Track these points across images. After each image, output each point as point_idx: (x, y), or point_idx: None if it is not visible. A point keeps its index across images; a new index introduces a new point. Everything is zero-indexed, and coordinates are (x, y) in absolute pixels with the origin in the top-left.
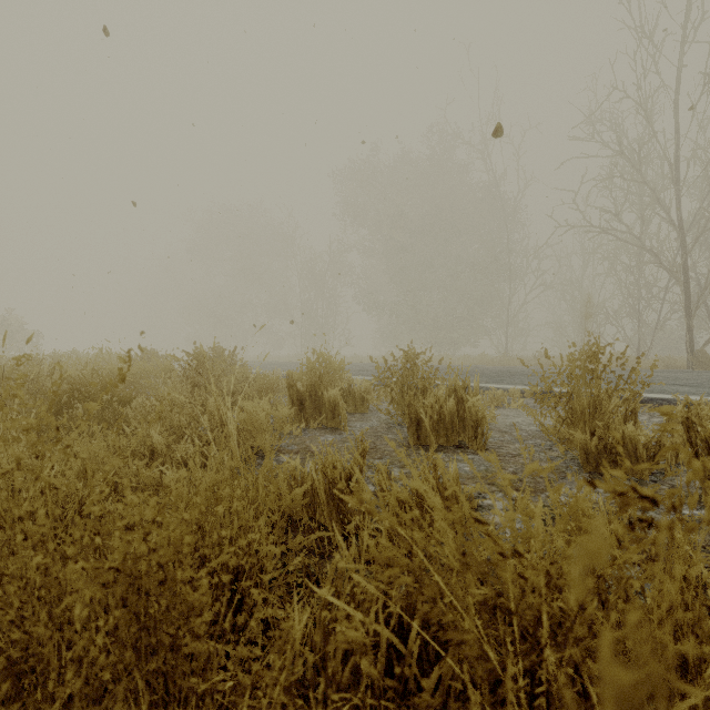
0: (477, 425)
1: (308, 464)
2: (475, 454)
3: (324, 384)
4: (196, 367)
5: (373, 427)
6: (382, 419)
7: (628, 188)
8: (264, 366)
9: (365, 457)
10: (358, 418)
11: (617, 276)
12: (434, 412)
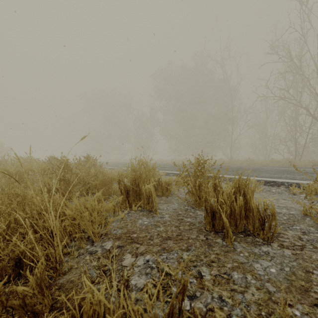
0: (265, 219)
1: (126, 254)
2: (266, 245)
3: (142, 179)
4: (63, 168)
5: (175, 210)
6: (180, 202)
7: (294, 77)
8: (115, 165)
9: (184, 293)
10: (164, 201)
11: (285, 121)
12: (228, 207)
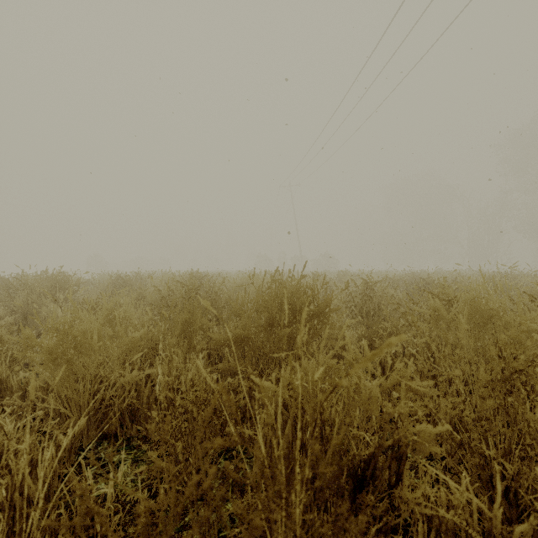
0: None
1: None
2: None
3: None
4: None
5: None
6: None
7: None
8: None
9: None
10: None
11: None
12: None
